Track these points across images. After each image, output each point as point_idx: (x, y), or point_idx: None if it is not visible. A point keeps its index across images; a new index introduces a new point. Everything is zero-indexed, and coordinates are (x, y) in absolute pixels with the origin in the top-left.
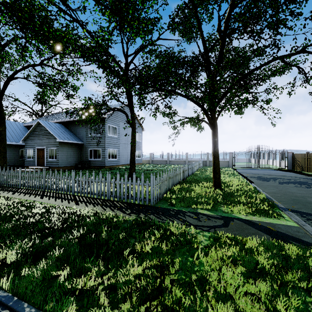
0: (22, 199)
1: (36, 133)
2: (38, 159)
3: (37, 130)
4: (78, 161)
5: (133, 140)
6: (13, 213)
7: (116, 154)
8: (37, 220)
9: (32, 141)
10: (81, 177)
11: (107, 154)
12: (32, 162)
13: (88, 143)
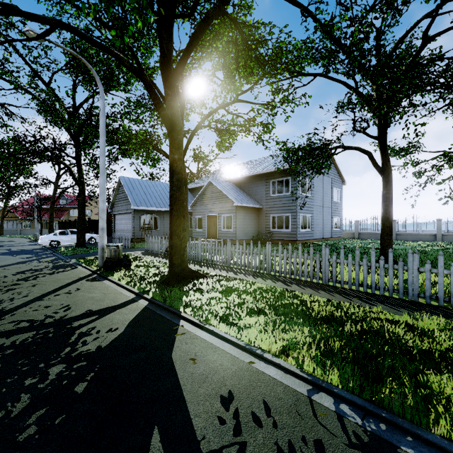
0: (261, 283)
1: (206, 196)
2: (208, 230)
3: (207, 192)
4: (255, 232)
5: (388, 196)
6: (304, 308)
7: (309, 223)
8: (377, 330)
9: (202, 206)
10: (342, 257)
11: (298, 223)
12: (202, 233)
13: (270, 207)
